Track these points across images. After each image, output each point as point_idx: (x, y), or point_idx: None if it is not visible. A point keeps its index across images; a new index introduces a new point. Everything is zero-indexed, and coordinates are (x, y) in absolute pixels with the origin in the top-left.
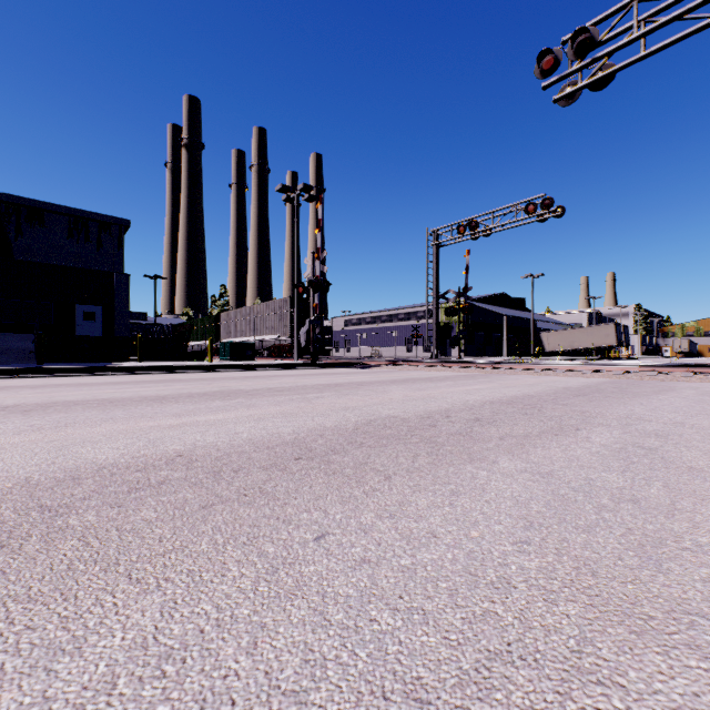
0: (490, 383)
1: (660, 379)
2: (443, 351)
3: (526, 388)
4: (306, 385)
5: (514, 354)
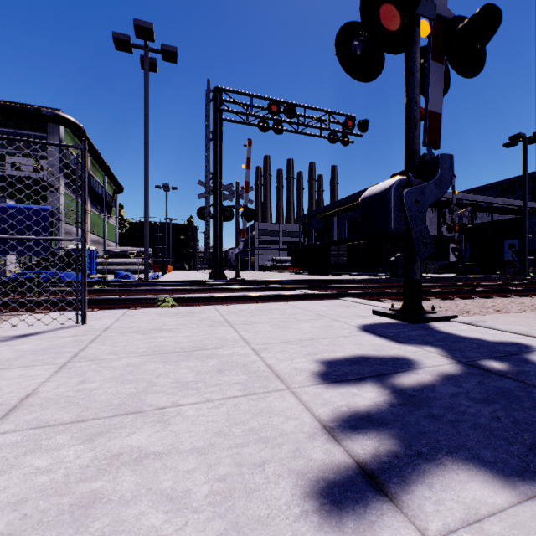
0: None
1: None
2: None
3: None
4: None
5: None
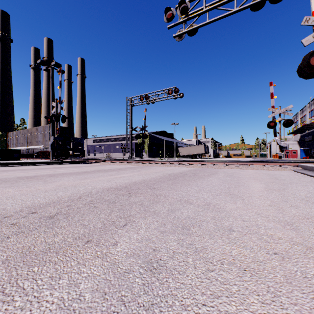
0: (137, 172)
1: (214, 168)
2: (139, 155)
3: (150, 175)
4: (5, 178)
5: (168, 156)
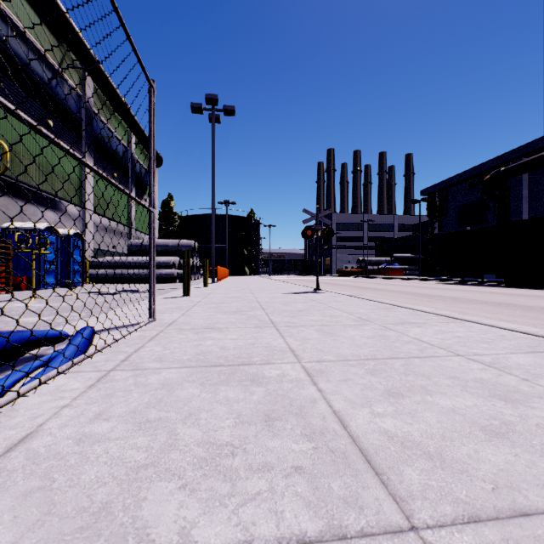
0: None
1: None
2: None
3: None
4: None
5: None
